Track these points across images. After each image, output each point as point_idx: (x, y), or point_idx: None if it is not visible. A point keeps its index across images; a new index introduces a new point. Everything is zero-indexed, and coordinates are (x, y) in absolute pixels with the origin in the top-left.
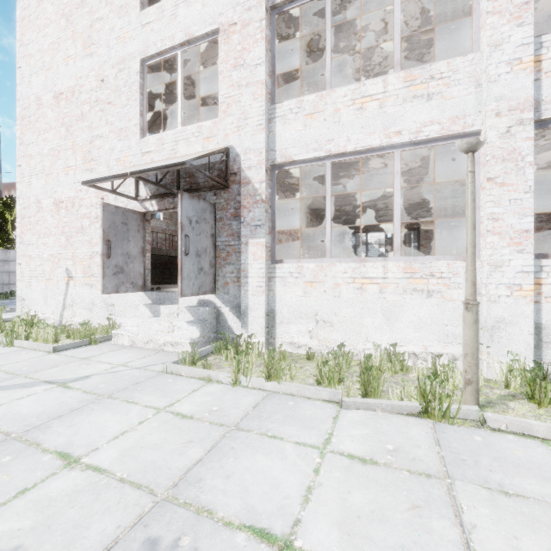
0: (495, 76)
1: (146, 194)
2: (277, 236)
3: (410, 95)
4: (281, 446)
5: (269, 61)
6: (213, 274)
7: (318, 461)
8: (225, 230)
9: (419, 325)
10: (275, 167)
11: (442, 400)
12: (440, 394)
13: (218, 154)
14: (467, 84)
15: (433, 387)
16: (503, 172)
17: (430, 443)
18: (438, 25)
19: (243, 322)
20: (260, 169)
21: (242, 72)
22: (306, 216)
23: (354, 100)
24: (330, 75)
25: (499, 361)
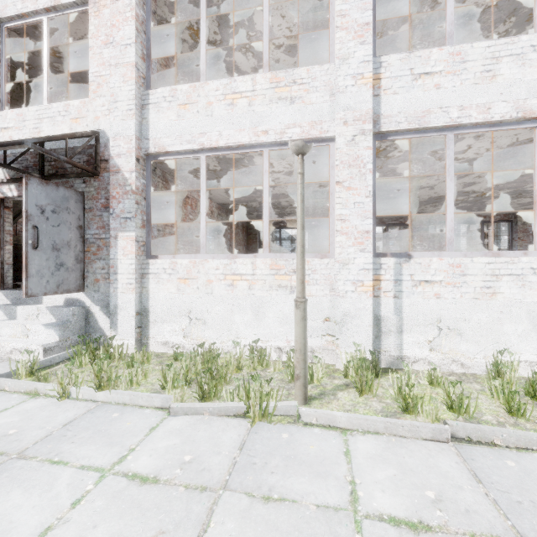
0: (343, 87)
1: (4, 176)
2: (169, 230)
3: (275, 96)
4: (57, 474)
5: (143, 43)
6: (80, 270)
7: (88, 489)
8: (95, 221)
9: (284, 320)
10: (149, 157)
11: (263, 399)
12: (261, 393)
13: (87, 138)
14: (323, 92)
15: (262, 386)
16: (349, 177)
17: (233, 448)
18: (319, 36)
19: (112, 322)
20: (130, 157)
21: (111, 51)
22: (211, 210)
23: (225, 95)
24: (204, 67)
25: (346, 351)
